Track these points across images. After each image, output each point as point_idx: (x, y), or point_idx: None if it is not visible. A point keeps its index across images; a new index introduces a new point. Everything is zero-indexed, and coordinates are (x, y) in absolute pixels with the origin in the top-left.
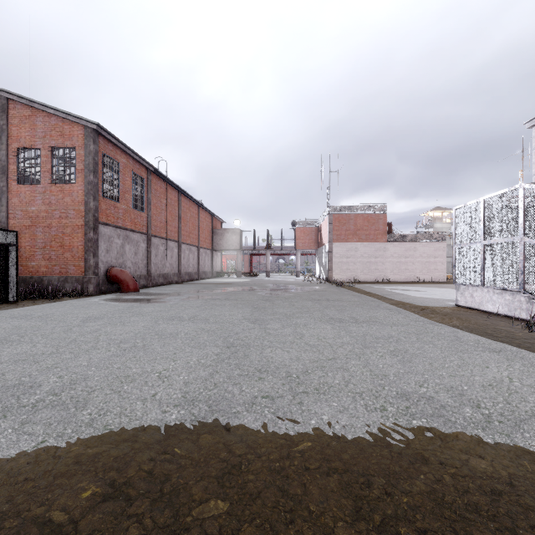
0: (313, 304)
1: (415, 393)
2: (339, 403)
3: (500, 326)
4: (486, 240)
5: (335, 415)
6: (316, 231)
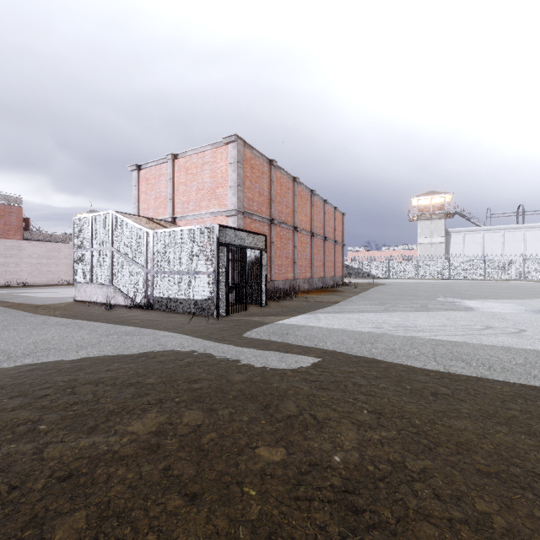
0: None
1: None
2: None
3: (91, 310)
4: (94, 247)
5: None
6: None
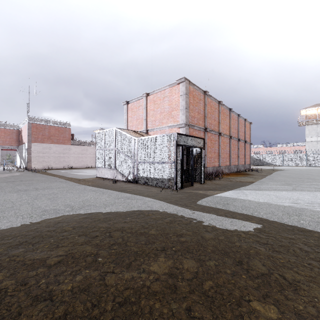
0: (8, 184)
1: (50, 209)
2: (8, 220)
3: (105, 183)
4: (105, 148)
5: (3, 224)
6: (17, 132)
